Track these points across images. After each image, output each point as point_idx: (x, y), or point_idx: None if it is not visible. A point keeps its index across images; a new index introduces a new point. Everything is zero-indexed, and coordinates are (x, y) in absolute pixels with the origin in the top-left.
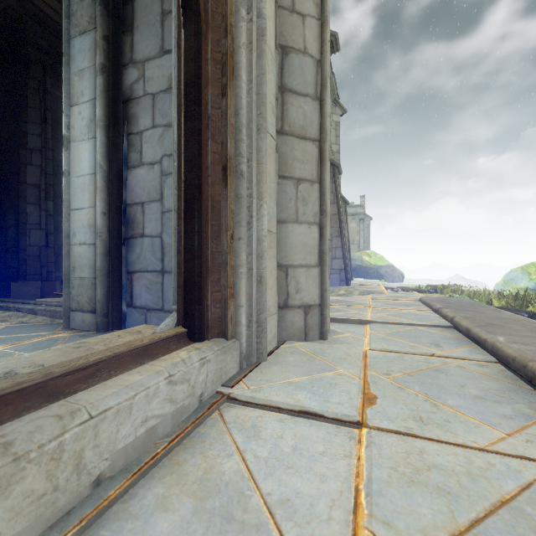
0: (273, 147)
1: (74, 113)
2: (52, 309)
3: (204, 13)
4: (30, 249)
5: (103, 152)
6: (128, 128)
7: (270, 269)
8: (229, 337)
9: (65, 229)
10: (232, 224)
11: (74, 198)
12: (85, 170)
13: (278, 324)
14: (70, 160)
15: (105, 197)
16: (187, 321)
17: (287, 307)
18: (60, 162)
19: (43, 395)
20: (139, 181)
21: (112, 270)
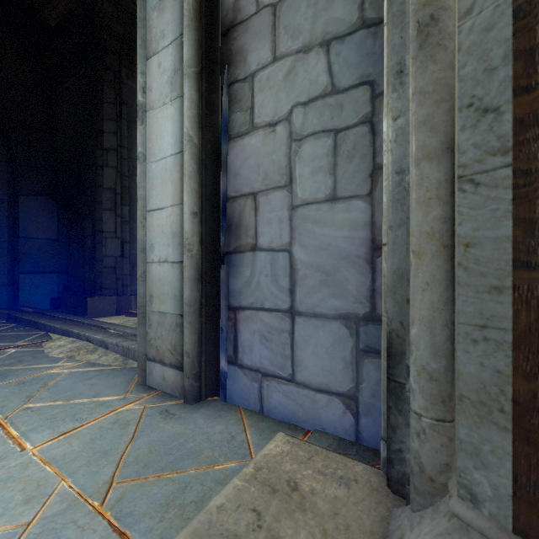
0: None
1: (151, 68)
2: (124, 345)
3: None
4: (106, 260)
5: (193, 116)
6: (230, 74)
7: None
8: None
9: (140, 239)
10: None
11: (151, 194)
12: (166, 149)
13: None
14: (146, 138)
15: (196, 187)
16: None
17: None
18: (136, 162)
19: None
20: (248, 157)
21: (205, 303)
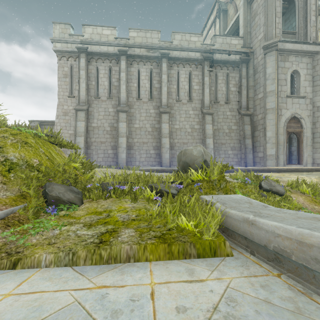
0: (310, 146)
1: None
2: None
3: (299, 139)
4: None
5: (288, 145)
6: (291, 142)
7: (309, 159)
8: (302, 164)
9: None
10: (302, 155)
11: None
12: None
13: (312, 165)
14: None
15: (288, 150)
16: (298, 163)
17: (314, 163)
18: None
19: (289, 164)
20: (293, 148)
21: (289, 159)
